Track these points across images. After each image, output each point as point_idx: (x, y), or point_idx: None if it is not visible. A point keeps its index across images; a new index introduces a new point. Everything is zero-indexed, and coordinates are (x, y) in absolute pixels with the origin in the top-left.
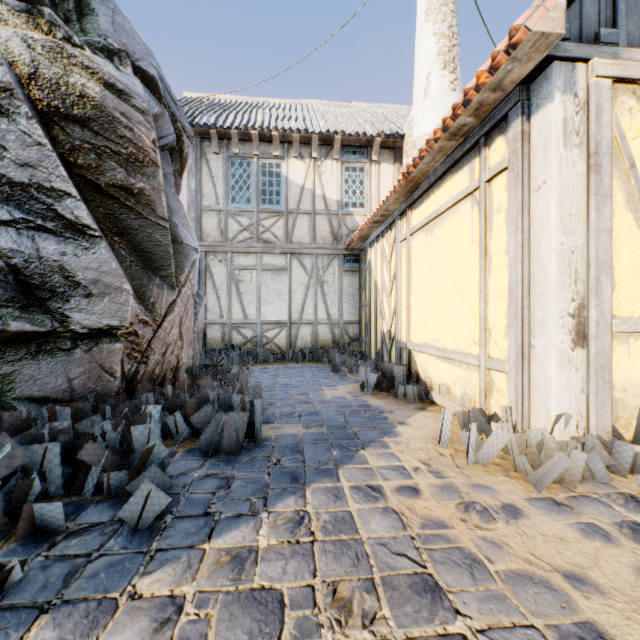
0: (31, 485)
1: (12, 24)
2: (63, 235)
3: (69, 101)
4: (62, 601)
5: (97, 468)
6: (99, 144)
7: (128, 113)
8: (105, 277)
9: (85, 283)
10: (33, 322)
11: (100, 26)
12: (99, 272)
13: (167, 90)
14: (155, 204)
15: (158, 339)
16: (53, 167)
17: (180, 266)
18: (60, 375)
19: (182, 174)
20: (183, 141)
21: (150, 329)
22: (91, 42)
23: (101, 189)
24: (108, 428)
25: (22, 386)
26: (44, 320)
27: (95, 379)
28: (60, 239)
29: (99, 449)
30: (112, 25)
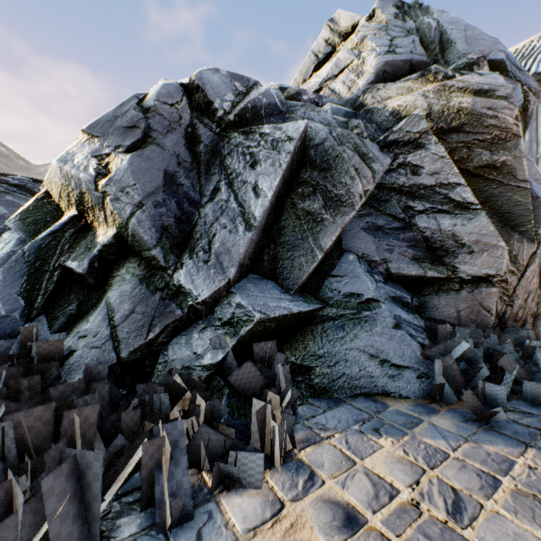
0: (478, 370)
1: (414, 90)
2: (453, 213)
3: (448, 119)
4: (538, 446)
5: (509, 375)
6: (468, 140)
7: (493, 105)
8: (483, 238)
9: (468, 244)
10: (437, 271)
11: (457, 50)
12: (479, 235)
13: (511, 63)
14: (515, 170)
15: (520, 286)
16: (449, 169)
17: (536, 220)
18: (451, 307)
19: (524, 132)
20: (527, 101)
21: (514, 278)
22: (456, 67)
23: (468, 173)
24: (509, 349)
25: (429, 311)
26: (442, 270)
27: (475, 313)
28: (451, 216)
29: (511, 362)
30: (464, 42)
